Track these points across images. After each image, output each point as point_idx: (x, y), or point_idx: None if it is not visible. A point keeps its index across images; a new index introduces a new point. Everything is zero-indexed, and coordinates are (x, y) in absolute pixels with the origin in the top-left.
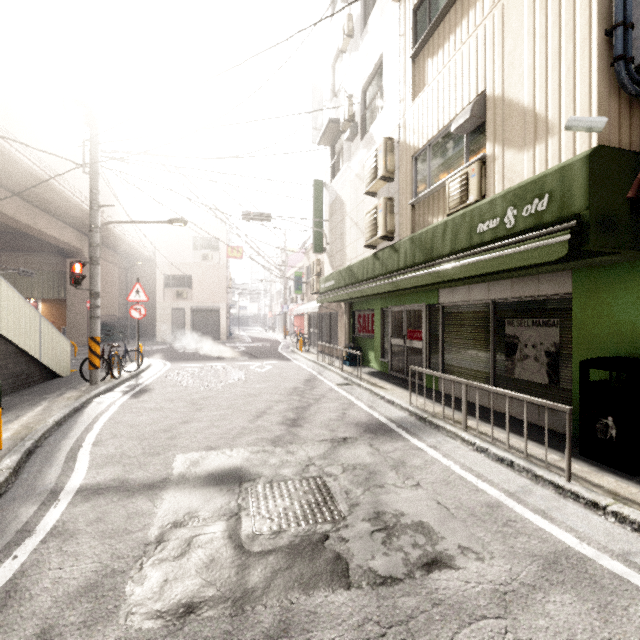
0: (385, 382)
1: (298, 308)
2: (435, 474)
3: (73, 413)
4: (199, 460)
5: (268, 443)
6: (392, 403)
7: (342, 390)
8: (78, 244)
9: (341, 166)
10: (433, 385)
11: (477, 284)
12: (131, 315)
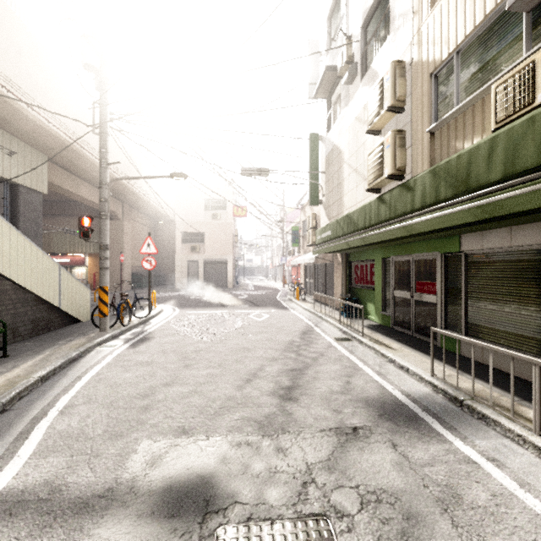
0: (390, 339)
1: (295, 259)
2: (526, 536)
3: (67, 364)
4: (163, 453)
5: (254, 428)
6: (406, 370)
7: (342, 347)
8: (113, 208)
9: (338, 115)
10: (472, 357)
11: (525, 224)
12: (143, 266)
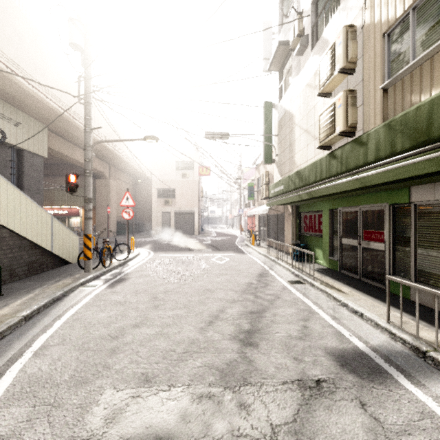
0: (339, 282)
1: (251, 211)
2: None
3: (51, 303)
4: (123, 406)
5: (216, 377)
6: (360, 315)
7: (295, 289)
8: (102, 169)
9: (289, 84)
10: (436, 308)
11: None
12: (123, 216)
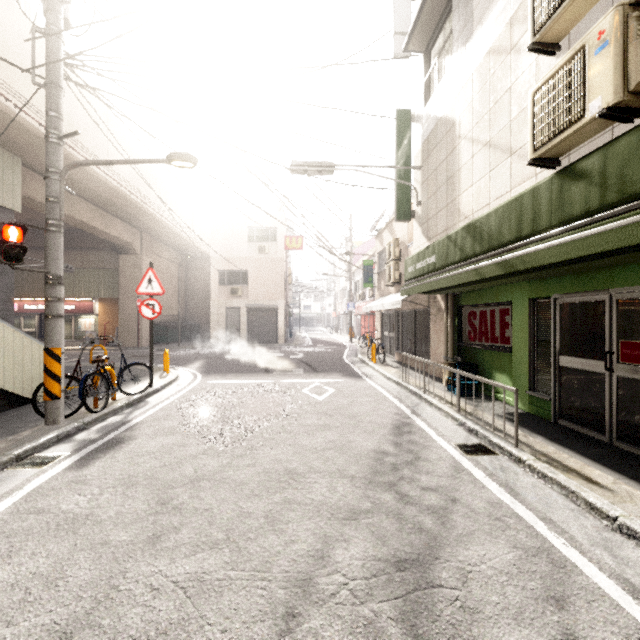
0: (573, 453)
1: (368, 305)
2: None
3: None
4: None
5: None
6: None
7: (483, 472)
8: (128, 238)
9: (445, 71)
10: None
11: None
12: (142, 313)
